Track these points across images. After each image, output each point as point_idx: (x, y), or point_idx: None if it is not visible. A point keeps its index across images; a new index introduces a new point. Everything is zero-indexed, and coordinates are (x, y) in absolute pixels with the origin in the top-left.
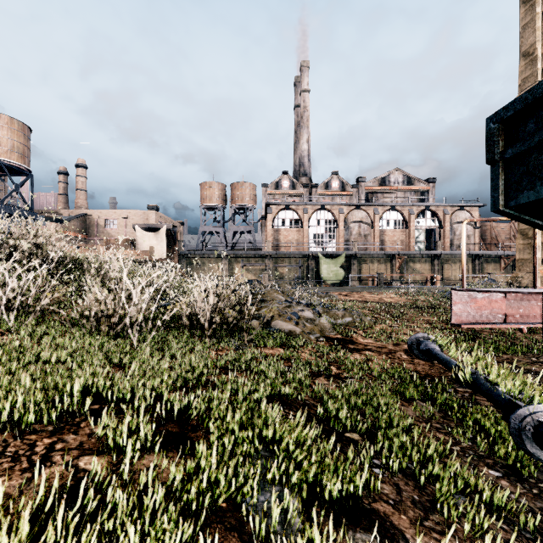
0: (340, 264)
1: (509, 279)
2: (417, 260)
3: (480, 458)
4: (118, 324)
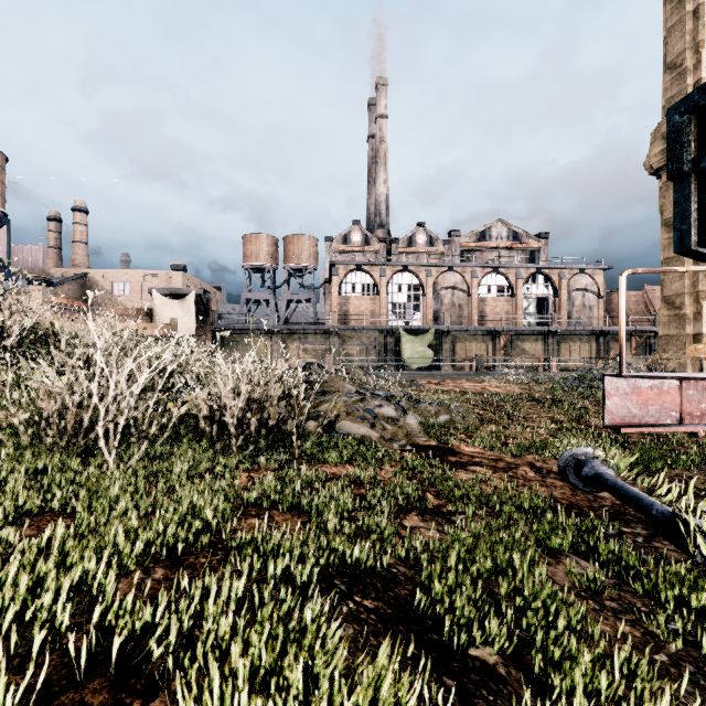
0: (428, 342)
1: (651, 362)
2: (526, 337)
3: None
4: (89, 432)
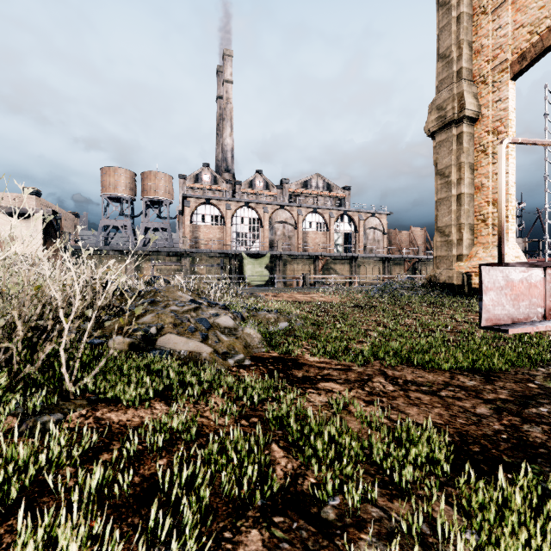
0: (265, 264)
1: (430, 276)
2: (337, 261)
3: None
4: None
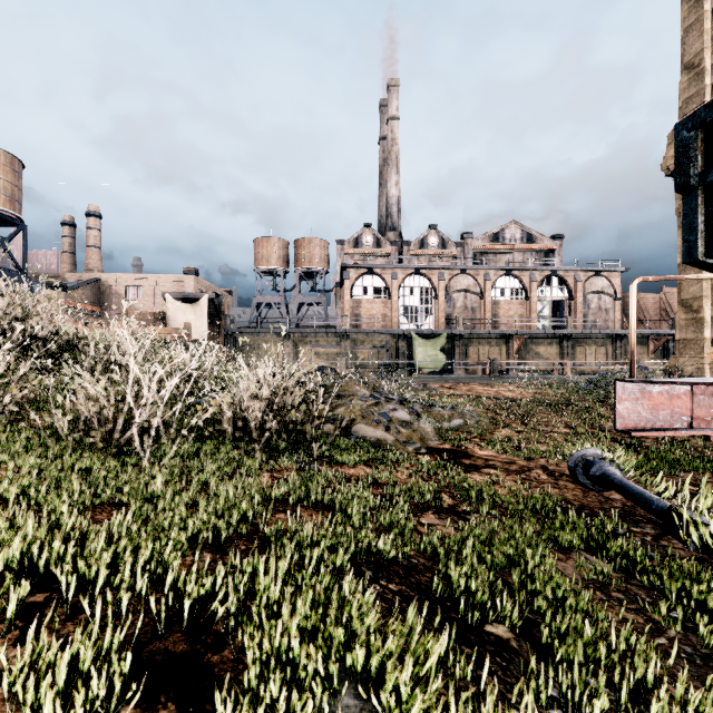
0: (440, 346)
1: (667, 366)
2: (540, 341)
3: (707, 661)
4: (122, 433)
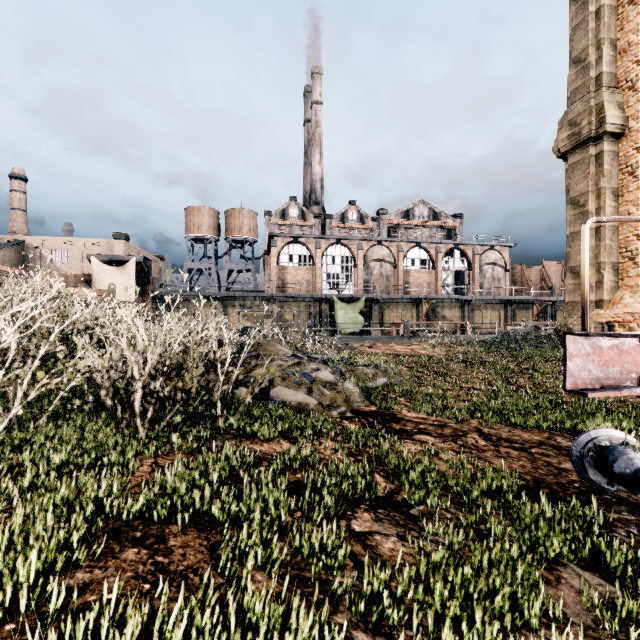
0: (359, 309)
1: (559, 325)
2: (445, 305)
3: None
4: None
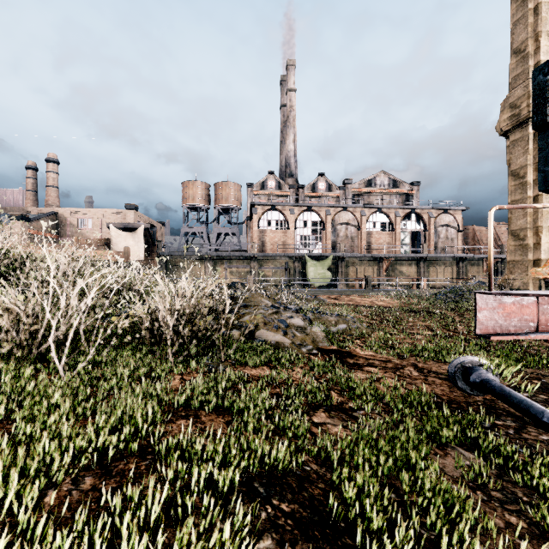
0: (327, 266)
1: (501, 281)
2: (403, 262)
3: None
4: (44, 342)
